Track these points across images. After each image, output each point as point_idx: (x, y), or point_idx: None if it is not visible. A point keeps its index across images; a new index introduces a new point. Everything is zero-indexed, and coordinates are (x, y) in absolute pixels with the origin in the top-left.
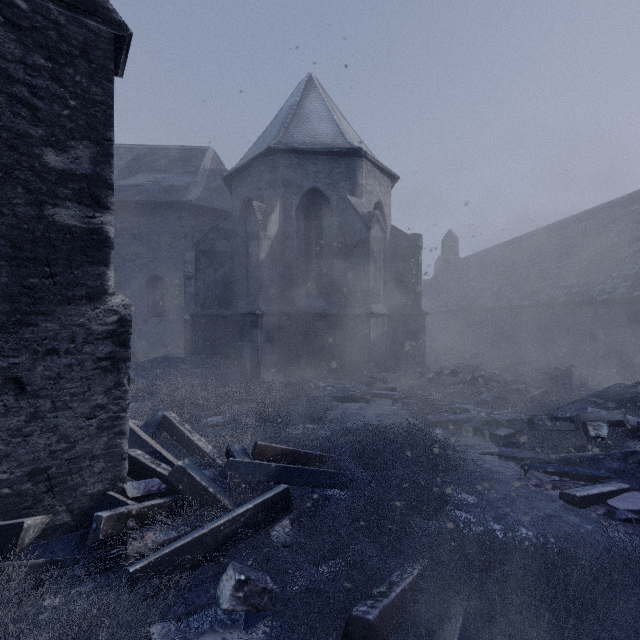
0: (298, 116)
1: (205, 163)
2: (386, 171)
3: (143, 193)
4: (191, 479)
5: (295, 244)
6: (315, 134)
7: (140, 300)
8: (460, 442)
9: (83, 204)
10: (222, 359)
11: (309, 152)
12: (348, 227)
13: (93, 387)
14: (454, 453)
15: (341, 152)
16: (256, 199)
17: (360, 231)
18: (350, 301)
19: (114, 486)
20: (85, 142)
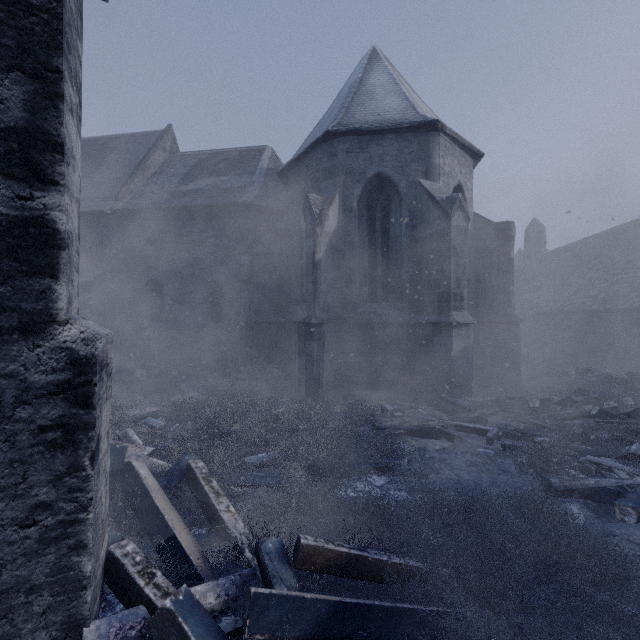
0: (360, 94)
1: (262, 162)
2: (467, 147)
3: (202, 197)
4: (182, 638)
5: (357, 241)
6: (380, 111)
7: (199, 305)
8: (619, 535)
9: (12, 177)
10: (276, 370)
11: (373, 131)
12: (421, 217)
13: (31, 475)
14: (638, 585)
15: (412, 127)
16: (312, 192)
17: (437, 221)
18: (423, 306)
19: (67, 632)
20: (14, 74)
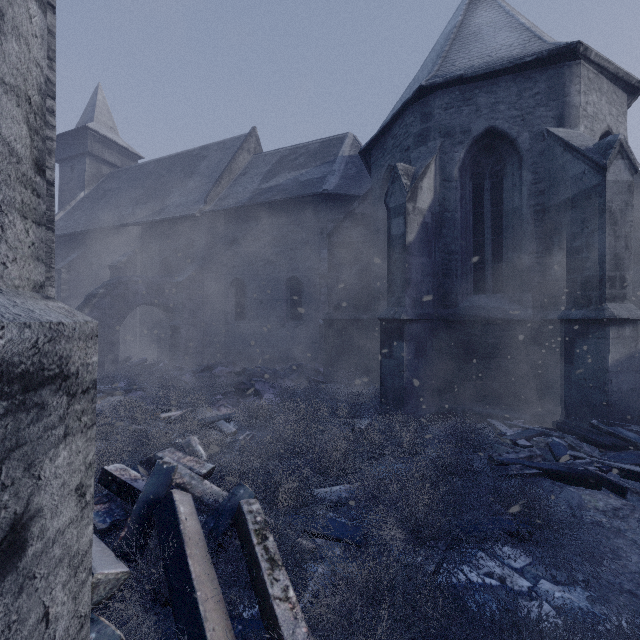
0: (461, 38)
1: (343, 150)
2: (621, 78)
3: (282, 192)
4: None
5: (458, 217)
6: (489, 51)
7: (279, 303)
8: None
9: None
10: (358, 374)
11: (481, 76)
12: (551, 178)
13: None
14: None
15: (538, 60)
16: (401, 165)
17: (579, 178)
18: (555, 297)
19: None
20: None
